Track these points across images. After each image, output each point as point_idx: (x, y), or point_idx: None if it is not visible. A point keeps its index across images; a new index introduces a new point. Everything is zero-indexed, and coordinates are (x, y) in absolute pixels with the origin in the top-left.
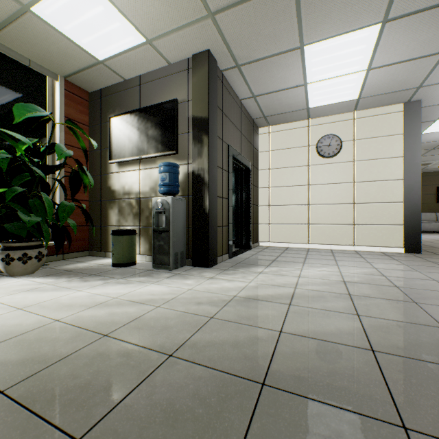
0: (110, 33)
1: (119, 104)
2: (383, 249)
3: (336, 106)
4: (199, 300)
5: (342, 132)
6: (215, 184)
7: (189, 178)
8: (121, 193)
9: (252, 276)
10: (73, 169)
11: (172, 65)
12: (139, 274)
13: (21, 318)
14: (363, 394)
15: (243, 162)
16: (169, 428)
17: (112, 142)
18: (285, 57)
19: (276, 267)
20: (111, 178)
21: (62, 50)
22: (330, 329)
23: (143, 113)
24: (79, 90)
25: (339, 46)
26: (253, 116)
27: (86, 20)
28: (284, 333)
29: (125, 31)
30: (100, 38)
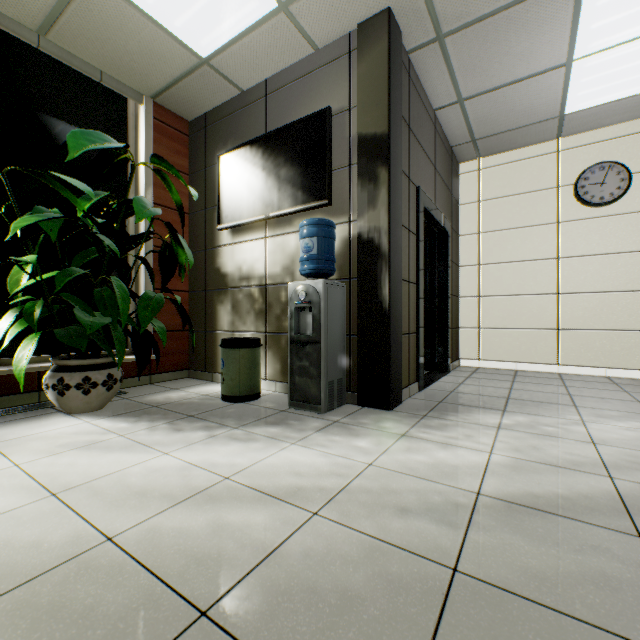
0: None
1: (232, 133)
2: None
3: (622, 105)
4: (401, 499)
5: (631, 156)
6: (399, 256)
7: (351, 247)
8: (235, 278)
9: (486, 434)
10: (163, 241)
11: (320, 51)
12: (267, 420)
13: (46, 524)
14: None
15: (438, 221)
16: None
17: (223, 195)
18: (538, 4)
19: (522, 414)
20: (221, 253)
21: (145, 46)
22: None
23: (272, 141)
24: (173, 118)
25: None
26: (452, 142)
27: None
28: None
29: None
30: (203, 11)
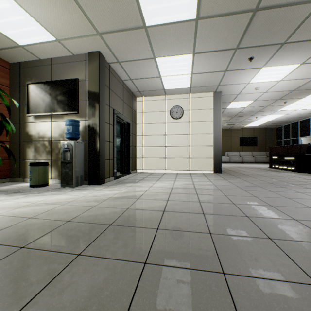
0: (29, 31)
1: (35, 75)
2: (204, 172)
3: (179, 90)
4: (89, 200)
5: (184, 105)
6: (104, 133)
7: (87, 129)
8: (36, 137)
9: (125, 187)
10: None
11: (75, 56)
12: (51, 190)
13: None
14: (149, 223)
15: (124, 119)
16: (65, 239)
17: (30, 101)
18: (146, 62)
19: (140, 183)
20: (28, 126)
21: None
22: (151, 206)
23: (54, 84)
24: (1, 60)
25: (174, 61)
26: (132, 90)
27: (11, 21)
28: (129, 209)
29: (41, 32)
30: (21, 32)
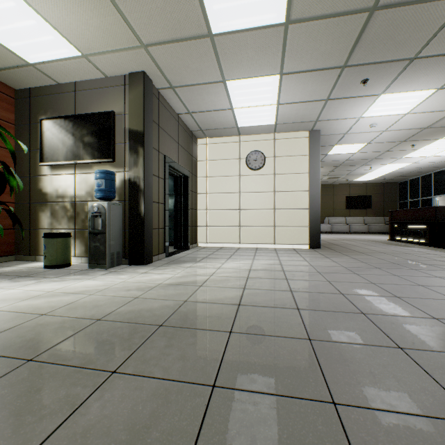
0: (42, 42)
1: (51, 107)
2: (295, 246)
3: (260, 128)
4: (129, 288)
5: (266, 150)
6: (151, 190)
7: (126, 185)
8: (54, 196)
9: (181, 269)
10: None
11: (109, 78)
12: (74, 273)
13: None
14: (218, 323)
15: (180, 171)
16: (94, 348)
17: (44, 144)
18: (212, 87)
19: (204, 262)
20: (42, 180)
21: None
22: (220, 297)
23: (79, 120)
24: (3, 86)
25: (253, 85)
26: (191, 129)
27: (16, 28)
28: (187, 302)
29: (60, 44)
30: (31, 44)
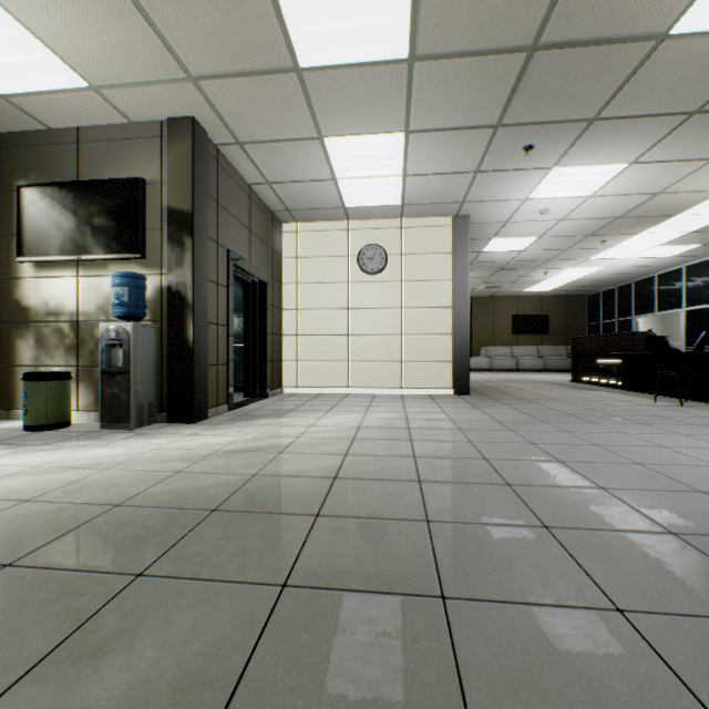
0: (22, 63)
1: (37, 166)
2: (432, 391)
3: (379, 210)
4: (168, 458)
5: (388, 243)
6: (205, 305)
7: (164, 296)
8: (41, 313)
9: (252, 429)
10: None
11: (136, 125)
12: (77, 438)
13: None
14: (301, 504)
15: (253, 274)
16: (109, 545)
17: (24, 227)
18: (302, 145)
19: (289, 417)
20: (21, 286)
21: None
22: (308, 468)
23: (85, 189)
24: None
25: (366, 146)
26: (272, 208)
27: None
28: (258, 476)
29: (52, 68)
30: (2, 65)
